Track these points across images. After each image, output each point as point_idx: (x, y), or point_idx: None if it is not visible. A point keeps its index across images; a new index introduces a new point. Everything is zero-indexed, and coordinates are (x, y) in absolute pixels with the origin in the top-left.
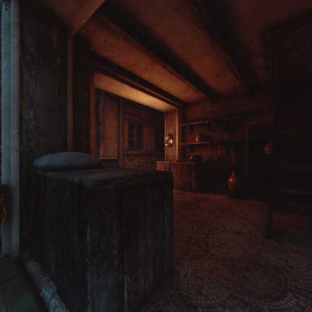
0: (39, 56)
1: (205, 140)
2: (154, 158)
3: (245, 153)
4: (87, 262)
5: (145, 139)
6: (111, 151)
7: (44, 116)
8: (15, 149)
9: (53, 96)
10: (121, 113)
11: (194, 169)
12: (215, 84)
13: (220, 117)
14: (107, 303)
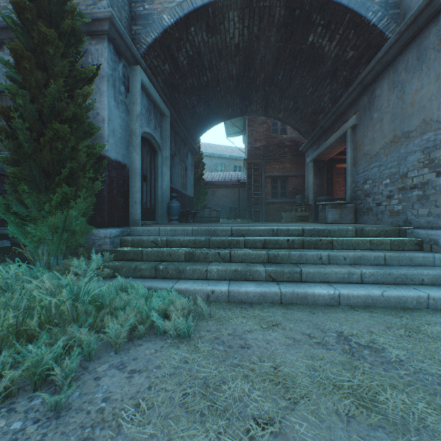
0: (317, 172)
1: None
2: None
3: None
4: None
5: None
6: None
7: (318, 187)
8: (312, 197)
9: (320, 182)
10: None
11: None
12: None
13: None
14: None
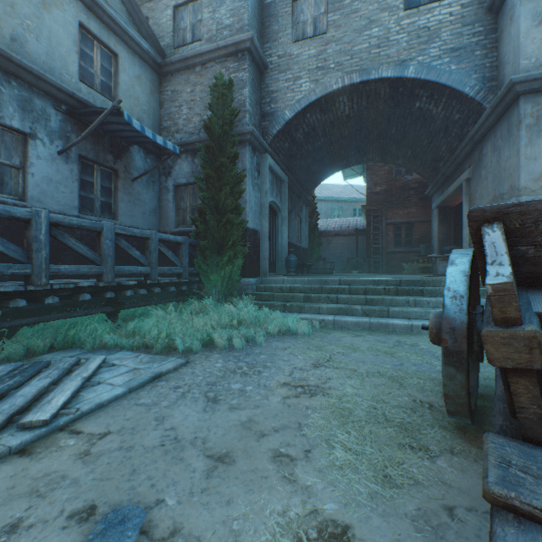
0: (443, 220)
1: None
2: None
3: None
4: None
5: None
6: None
7: (444, 236)
8: (437, 246)
9: (447, 230)
10: None
11: None
12: None
13: None
14: None
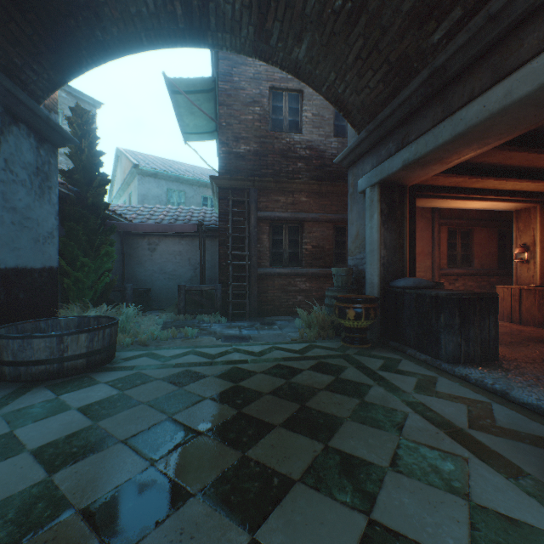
0: (388, 214)
1: None
2: (495, 279)
3: None
4: (440, 331)
5: (475, 251)
6: (422, 270)
7: (391, 253)
8: (378, 276)
9: (395, 238)
10: (435, 219)
11: None
12: None
13: None
14: (452, 349)
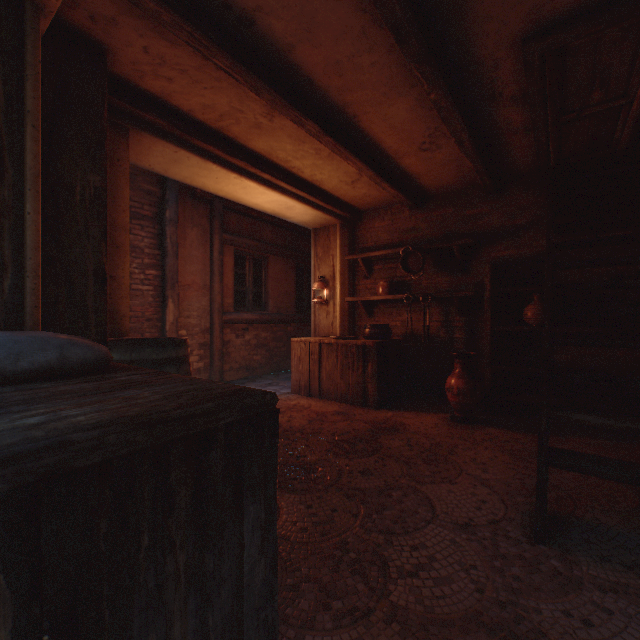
0: None
1: (399, 291)
2: (294, 328)
3: (484, 322)
4: None
5: (272, 288)
6: (195, 314)
7: None
8: None
9: None
10: (216, 231)
11: (372, 356)
12: (419, 168)
13: (430, 242)
14: None
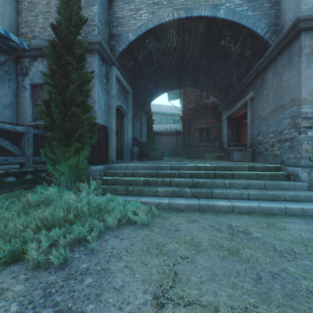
0: (229, 126)
1: None
2: None
3: None
4: None
5: None
6: None
7: (230, 136)
8: (226, 142)
9: (232, 132)
10: None
11: None
12: None
13: None
14: None
